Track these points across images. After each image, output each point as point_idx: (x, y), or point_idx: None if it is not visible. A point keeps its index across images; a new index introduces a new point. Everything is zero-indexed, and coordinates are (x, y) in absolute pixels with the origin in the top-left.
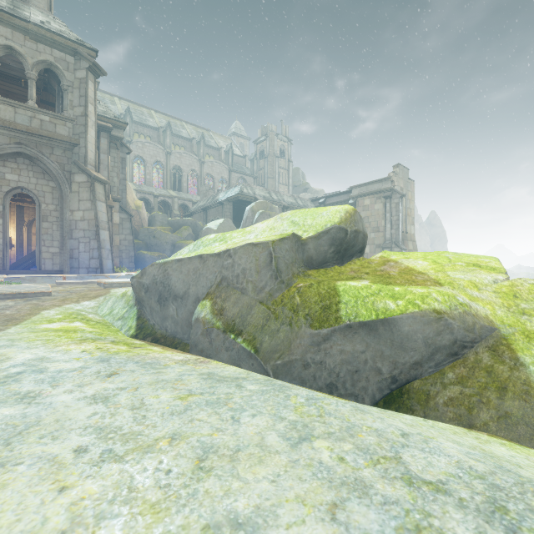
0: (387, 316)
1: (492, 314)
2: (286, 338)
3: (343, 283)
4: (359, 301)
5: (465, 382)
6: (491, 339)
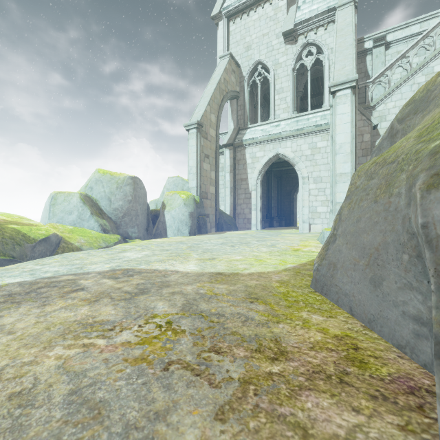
0: (48, 236)
1: (58, 234)
2: (21, 250)
3: (11, 226)
4: (32, 232)
5: (65, 252)
6: (63, 240)
